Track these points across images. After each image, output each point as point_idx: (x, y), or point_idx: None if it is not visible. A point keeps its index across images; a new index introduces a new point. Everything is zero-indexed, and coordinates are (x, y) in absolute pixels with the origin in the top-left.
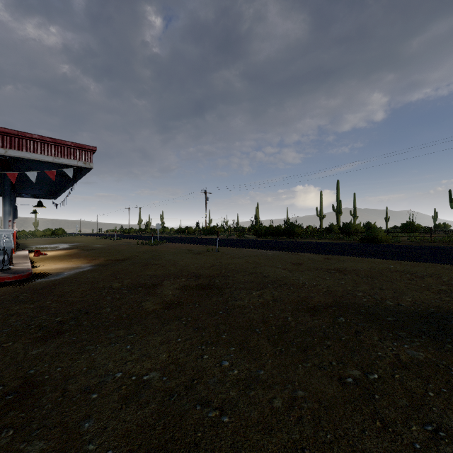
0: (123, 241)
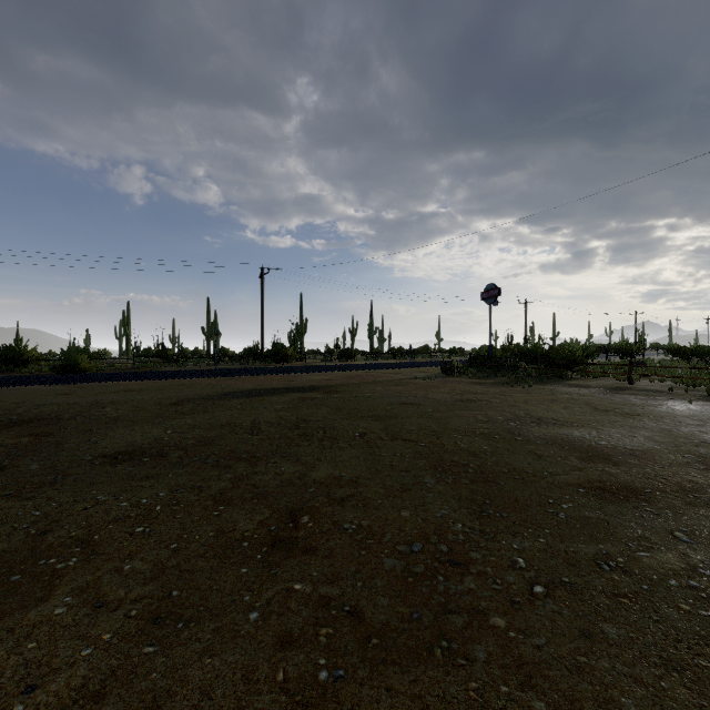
0: None
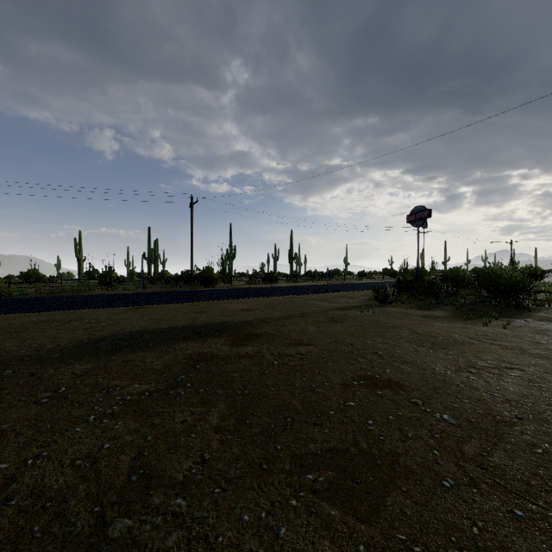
0: None
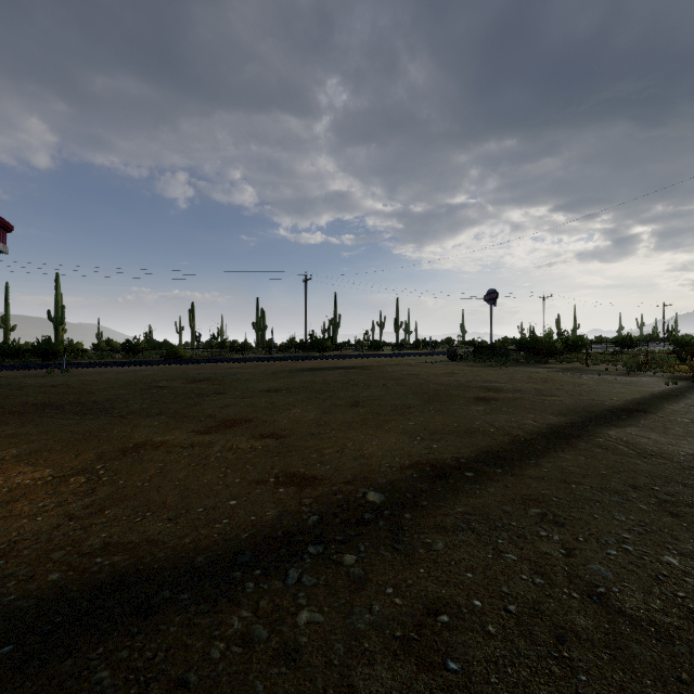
0: None
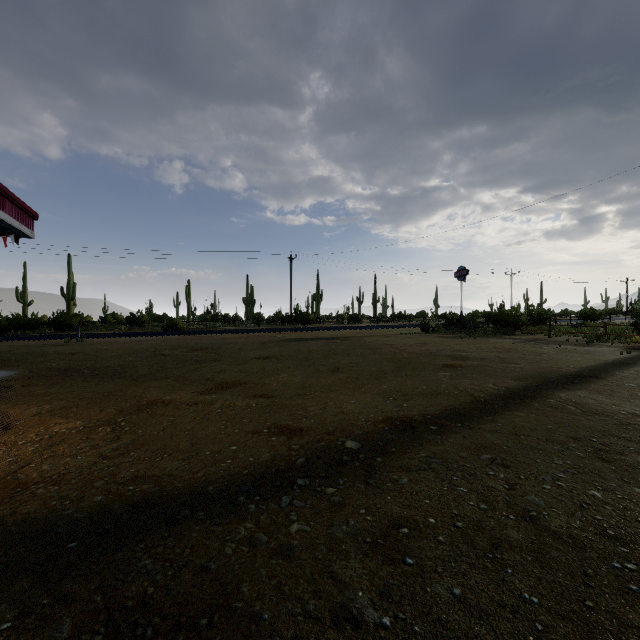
0: None
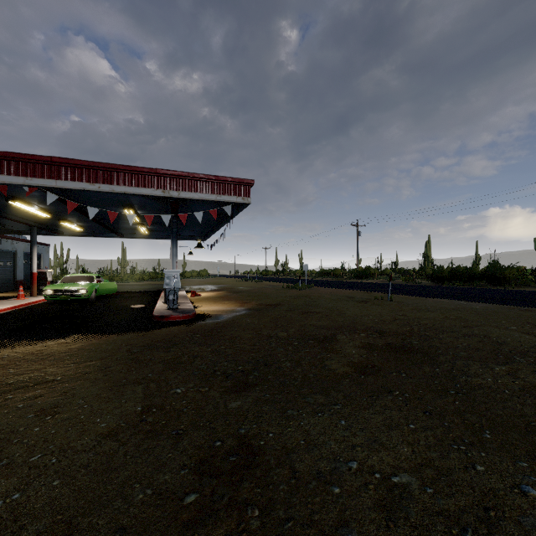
0: (265, 284)
